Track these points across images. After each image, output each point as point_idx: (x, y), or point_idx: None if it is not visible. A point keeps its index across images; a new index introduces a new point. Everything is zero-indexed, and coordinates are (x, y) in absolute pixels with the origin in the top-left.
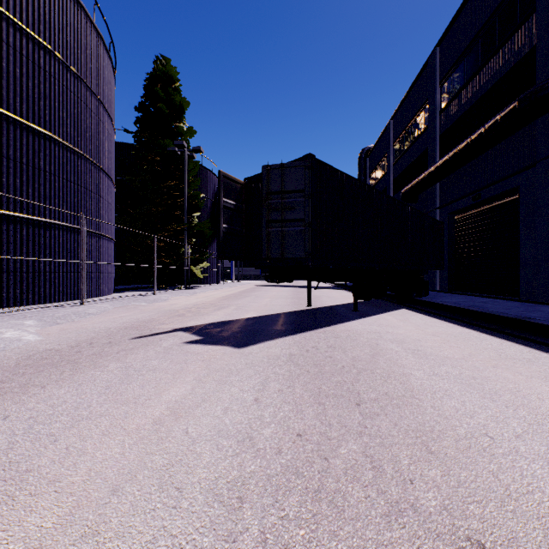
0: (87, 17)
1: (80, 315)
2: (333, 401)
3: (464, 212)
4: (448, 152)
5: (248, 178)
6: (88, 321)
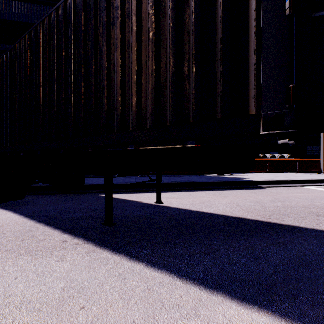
0: None
1: None
2: None
3: None
4: None
5: None
6: None
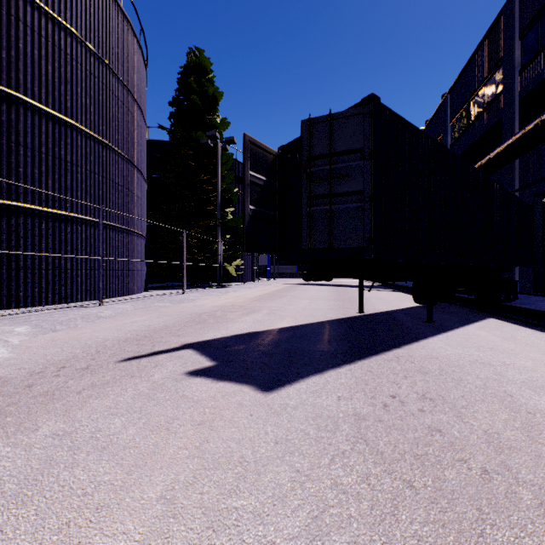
0: None
1: (88, 319)
2: None
3: None
4: (532, 119)
5: (282, 147)
6: (92, 327)
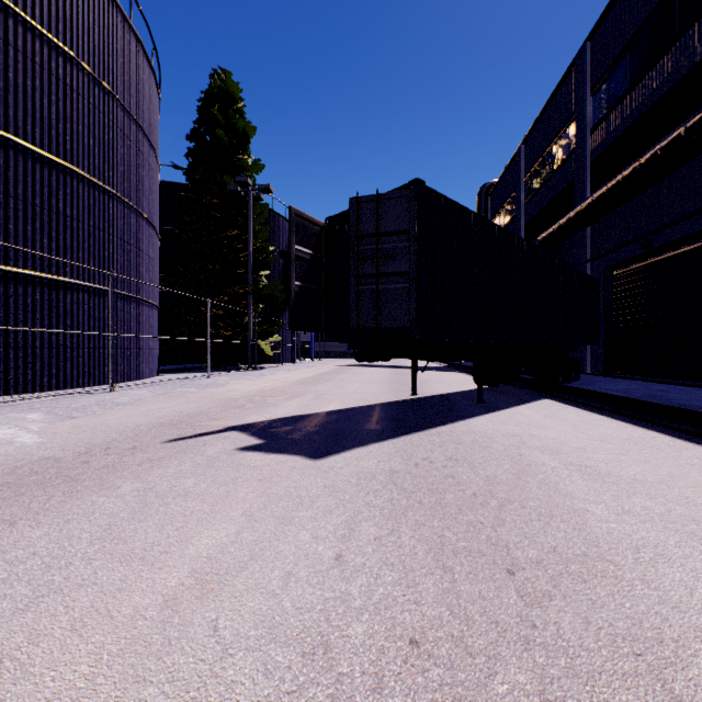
0: (121, 15)
1: (105, 405)
2: (467, 565)
3: (627, 265)
4: (603, 184)
5: (330, 218)
6: (114, 414)
